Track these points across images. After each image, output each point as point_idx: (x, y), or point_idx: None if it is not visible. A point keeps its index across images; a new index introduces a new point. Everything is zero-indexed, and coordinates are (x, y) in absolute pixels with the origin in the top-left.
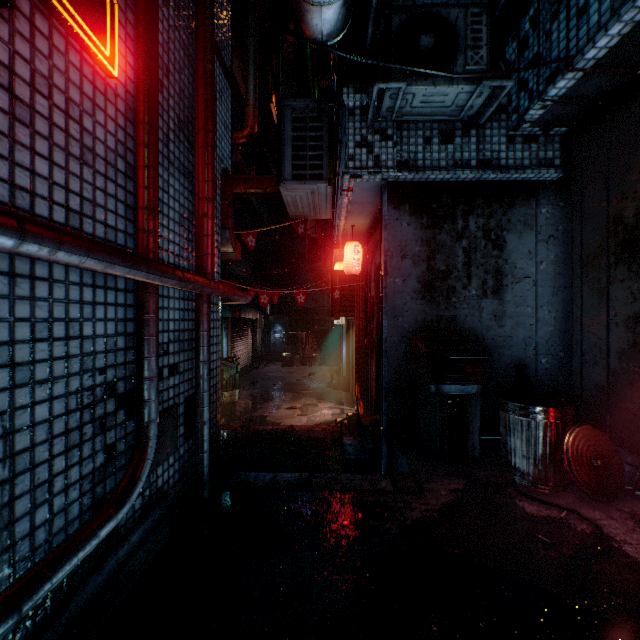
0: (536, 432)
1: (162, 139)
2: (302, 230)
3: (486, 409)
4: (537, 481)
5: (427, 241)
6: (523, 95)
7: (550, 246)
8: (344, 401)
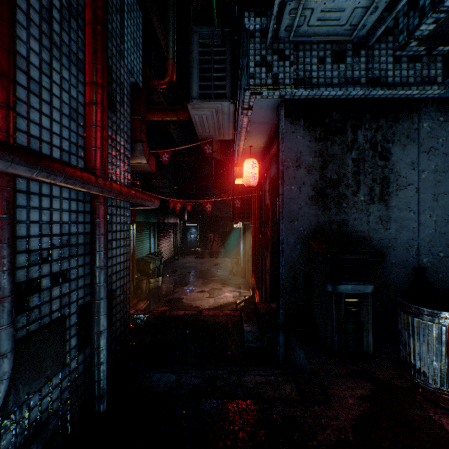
0: (446, 338)
1: (39, 10)
2: (208, 149)
3: (373, 304)
4: (446, 388)
5: (320, 152)
6: (412, 14)
7: (431, 157)
8: (242, 286)
